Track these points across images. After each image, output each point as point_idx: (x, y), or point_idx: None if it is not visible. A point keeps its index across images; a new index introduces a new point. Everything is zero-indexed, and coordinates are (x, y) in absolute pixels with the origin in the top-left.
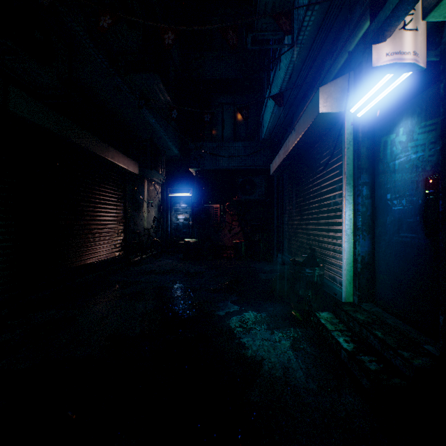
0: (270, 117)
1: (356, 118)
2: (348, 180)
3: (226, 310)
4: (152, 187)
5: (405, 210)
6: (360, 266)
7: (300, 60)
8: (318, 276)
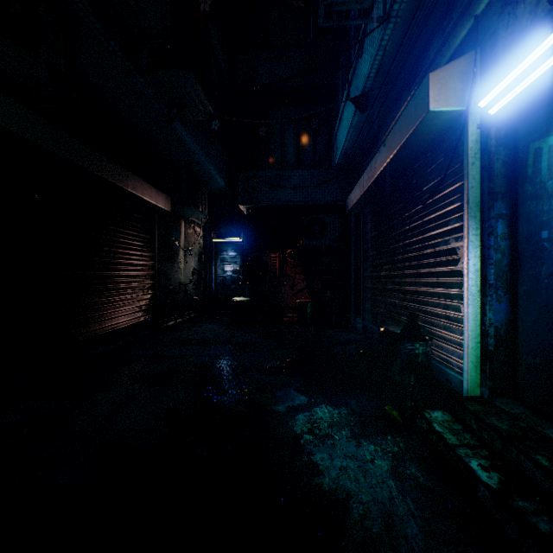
0: (346, 133)
1: (486, 117)
2: (473, 212)
3: (289, 403)
4: (190, 230)
5: None
6: (493, 342)
7: (393, 45)
8: (424, 354)
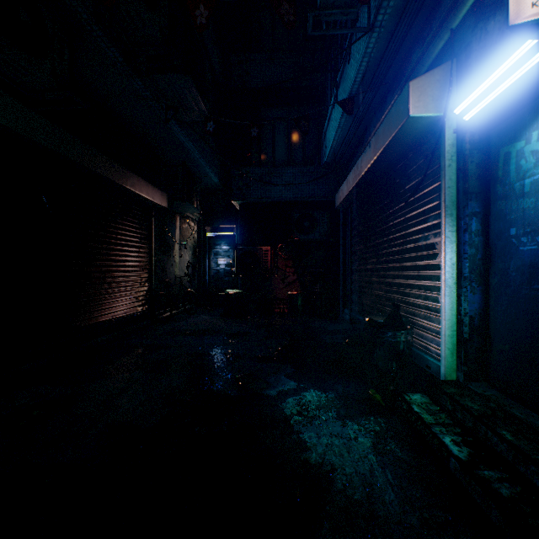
0: (335, 133)
1: (461, 123)
2: (450, 210)
3: (279, 388)
4: (185, 225)
5: None
6: (468, 330)
7: (377, 52)
8: (406, 342)
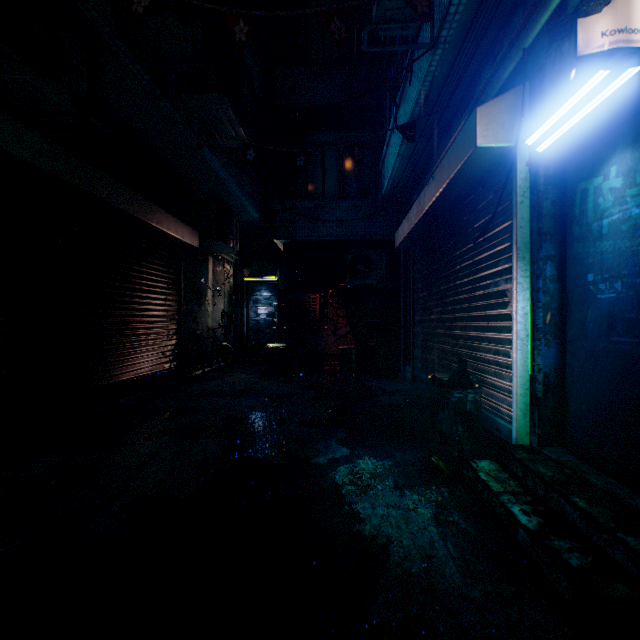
0: (394, 161)
1: (535, 155)
2: (522, 253)
3: (330, 455)
4: (219, 268)
5: (620, 300)
6: (542, 388)
7: (442, 71)
8: (473, 403)
